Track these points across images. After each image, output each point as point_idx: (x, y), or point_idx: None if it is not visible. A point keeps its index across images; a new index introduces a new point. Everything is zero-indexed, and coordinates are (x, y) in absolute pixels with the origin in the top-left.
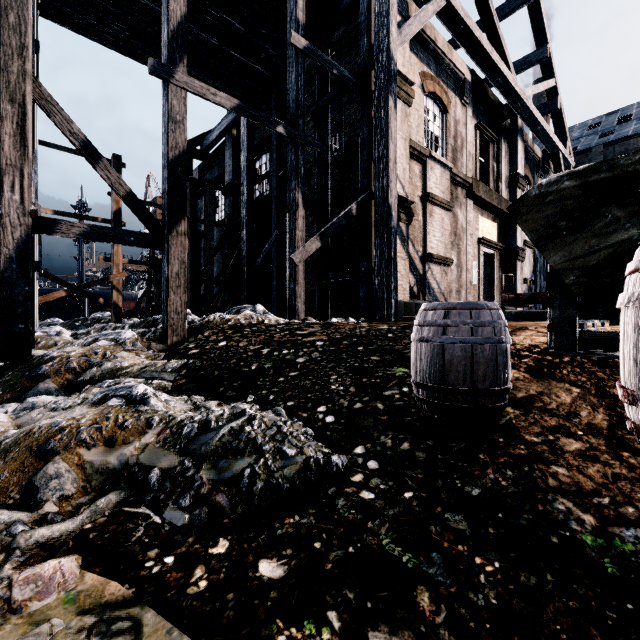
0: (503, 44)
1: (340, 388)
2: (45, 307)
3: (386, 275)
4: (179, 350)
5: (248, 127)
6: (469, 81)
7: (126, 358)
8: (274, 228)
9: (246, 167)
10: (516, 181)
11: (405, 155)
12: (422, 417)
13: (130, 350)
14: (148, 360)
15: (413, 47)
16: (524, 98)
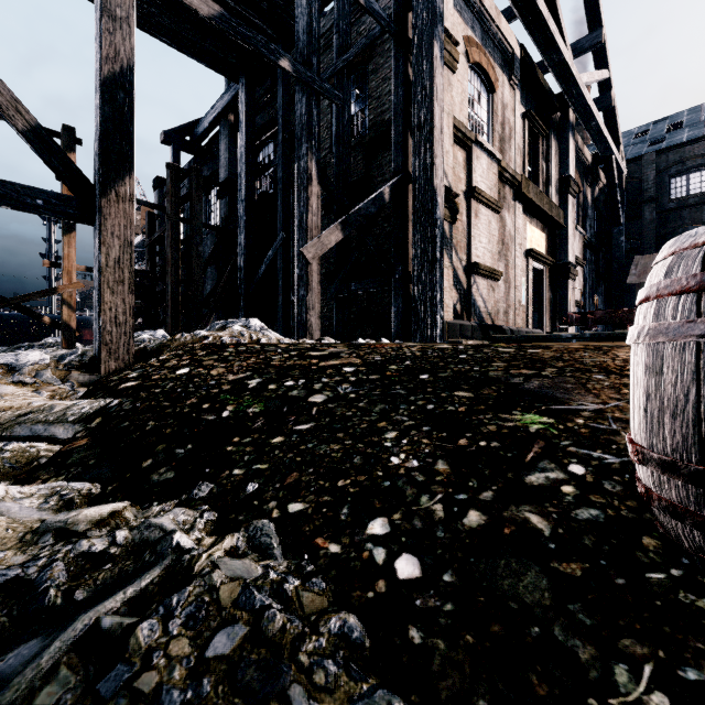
0: (559, 13)
1: (412, 463)
2: (5, 335)
3: (430, 282)
4: (109, 382)
5: (247, 104)
6: (518, 58)
7: (5, 397)
8: (280, 229)
9: (244, 154)
10: (567, 185)
11: (448, 134)
12: (700, 574)
13: (26, 383)
14: (49, 400)
15: (456, 2)
16: (580, 84)
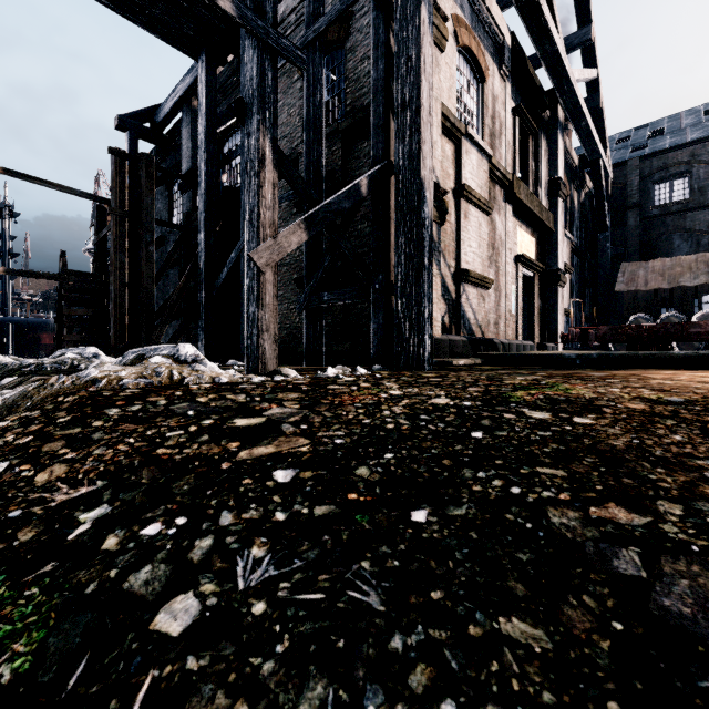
0: (553, 0)
1: None
2: None
3: (416, 295)
4: None
5: (207, 83)
6: (509, 47)
7: None
8: (243, 228)
9: (204, 141)
10: (557, 188)
11: (436, 122)
12: None
13: None
14: None
15: None
16: (572, 80)
